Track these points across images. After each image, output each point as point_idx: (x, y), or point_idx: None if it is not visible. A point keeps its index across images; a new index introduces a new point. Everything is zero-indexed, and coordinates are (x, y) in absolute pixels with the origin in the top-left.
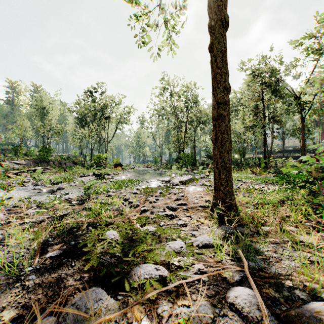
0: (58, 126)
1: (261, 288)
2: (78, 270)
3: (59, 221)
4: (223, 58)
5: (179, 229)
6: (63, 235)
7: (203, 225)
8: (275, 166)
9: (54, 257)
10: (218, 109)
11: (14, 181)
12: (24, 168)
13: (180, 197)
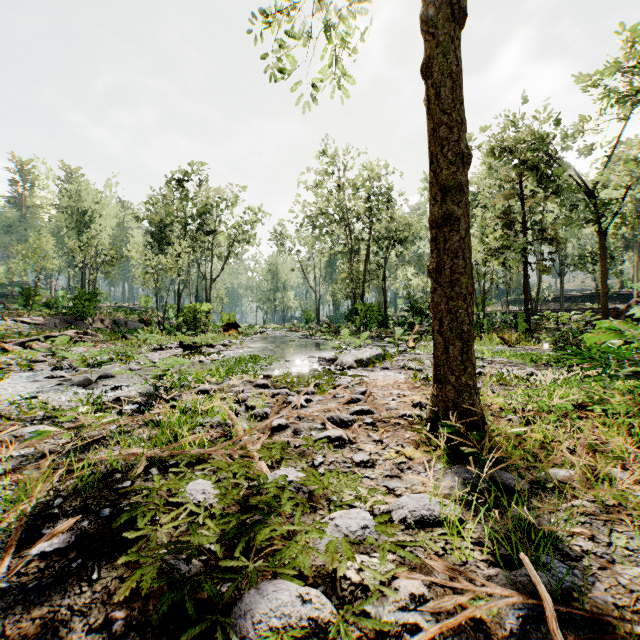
0: (112, 248)
1: None
2: (105, 593)
3: (87, 453)
4: (454, 89)
5: (357, 475)
6: (86, 491)
7: (412, 464)
8: (555, 328)
9: (53, 555)
10: (443, 202)
11: (15, 361)
12: (41, 333)
13: (359, 394)
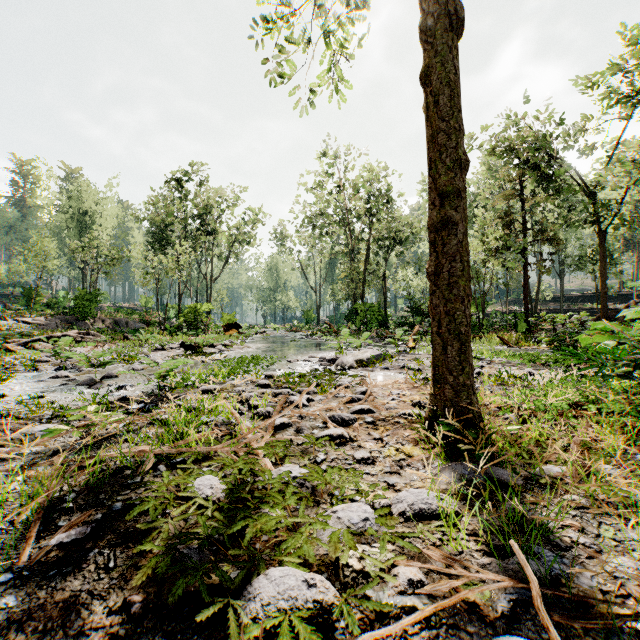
0: (113, 248)
1: (566, 635)
2: (122, 580)
3: (96, 451)
4: (453, 97)
5: (358, 471)
6: (98, 486)
7: (412, 461)
8: (553, 329)
9: (71, 546)
10: (442, 207)
11: (18, 361)
12: (43, 333)
13: (359, 394)
